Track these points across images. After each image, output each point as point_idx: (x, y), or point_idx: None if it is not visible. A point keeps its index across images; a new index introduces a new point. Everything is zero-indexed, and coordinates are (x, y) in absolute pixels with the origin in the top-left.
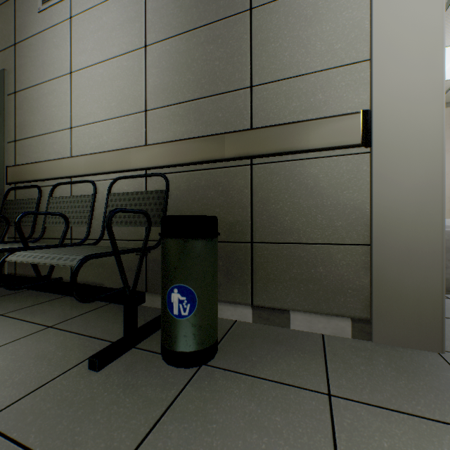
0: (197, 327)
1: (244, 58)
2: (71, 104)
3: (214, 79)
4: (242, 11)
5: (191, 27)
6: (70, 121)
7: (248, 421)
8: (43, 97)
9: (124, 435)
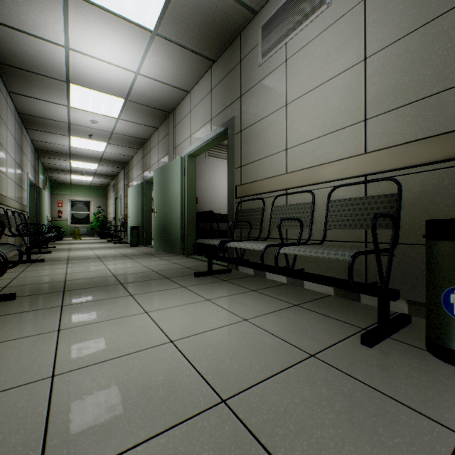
0: None
1: None
2: (286, 130)
3: None
4: None
5: (427, 20)
6: (285, 144)
7: None
8: (262, 130)
9: (446, 404)
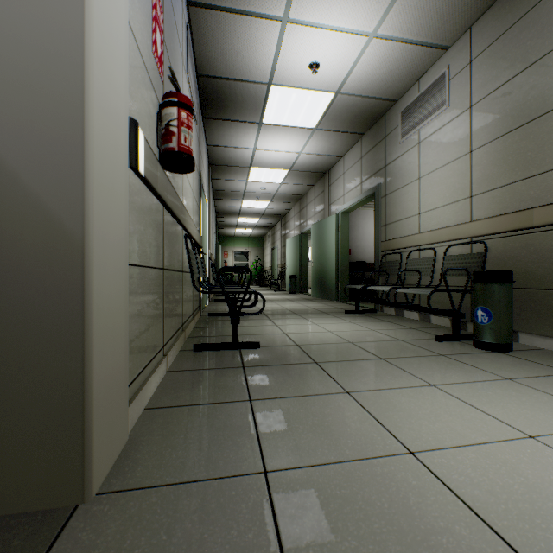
0: (492, 330)
1: (552, 145)
2: (418, 198)
3: (525, 167)
4: (551, 109)
5: (506, 131)
6: (418, 209)
7: (507, 363)
8: (401, 196)
9: (449, 352)
